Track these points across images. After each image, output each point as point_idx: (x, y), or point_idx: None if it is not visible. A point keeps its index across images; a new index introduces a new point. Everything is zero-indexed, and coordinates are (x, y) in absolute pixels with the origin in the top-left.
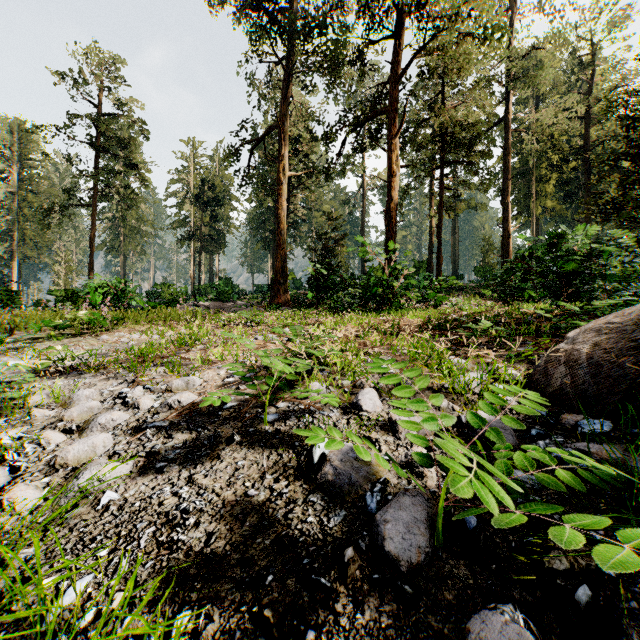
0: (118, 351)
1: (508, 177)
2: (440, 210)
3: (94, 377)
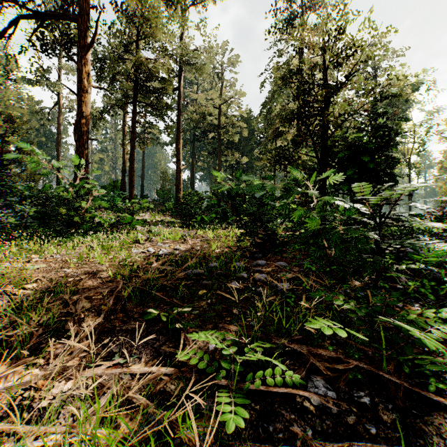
0: None
1: (180, 130)
2: (133, 140)
3: None
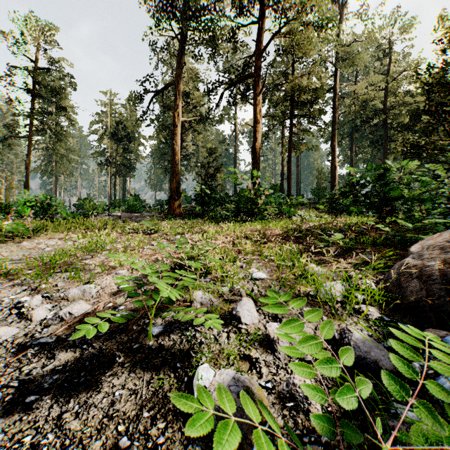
0: (32, 257)
1: (335, 128)
2: (290, 149)
3: (2, 284)
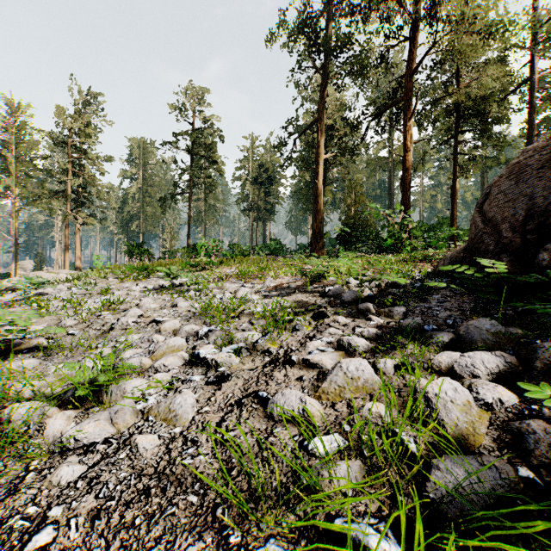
0: (229, 275)
1: (532, 134)
2: (454, 173)
3: (225, 283)
